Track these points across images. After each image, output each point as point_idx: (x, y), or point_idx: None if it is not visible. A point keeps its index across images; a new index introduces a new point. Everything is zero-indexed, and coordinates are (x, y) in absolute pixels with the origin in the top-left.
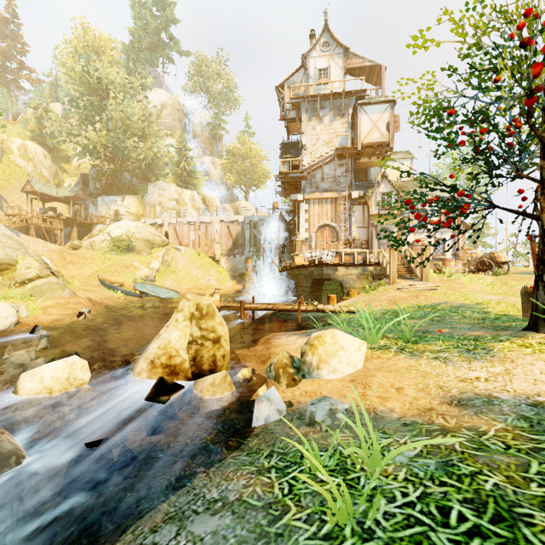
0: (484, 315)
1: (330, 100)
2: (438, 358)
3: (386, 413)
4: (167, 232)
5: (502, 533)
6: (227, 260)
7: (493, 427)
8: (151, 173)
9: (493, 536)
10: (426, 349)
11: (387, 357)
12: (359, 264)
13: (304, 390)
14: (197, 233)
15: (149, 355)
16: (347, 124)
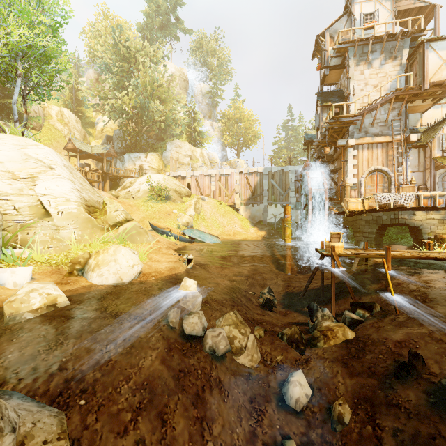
0: None
1: (383, 42)
2: None
3: None
4: (189, 184)
5: None
6: (246, 208)
7: None
8: (163, 134)
9: None
10: None
11: None
12: (444, 207)
13: None
14: (218, 184)
15: None
16: (399, 67)
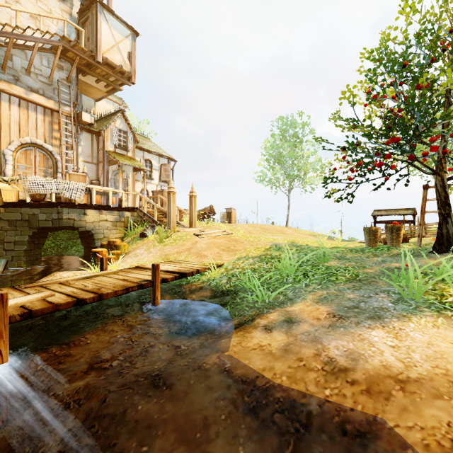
0: (335, 249)
1: None
2: None
3: None
4: None
5: None
6: None
7: None
8: None
9: None
10: None
11: None
12: (117, 207)
13: None
14: None
15: None
16: (68, 16)
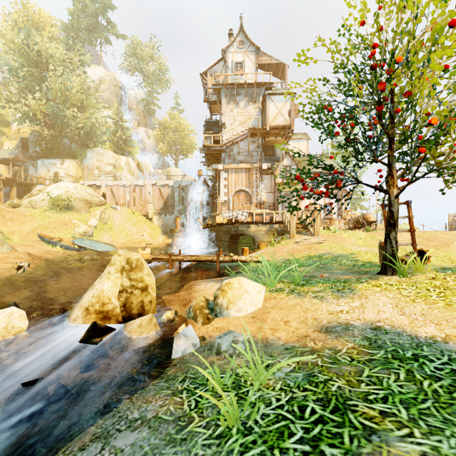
0: (355, 262)
1: (245, 89)
2: (317, 296)
3: (274, 341)
4: (104, 193)
5: (336, 419)
6: (159, 218)
7: (346, 347)
8: (89, 140)
9: (330, 421)
10: (309, 290)
11: (281, 297)
12: (267, 222)
13: (216, 326)
14: (132, 195)
15: (84, 303)
16: (258, 109)
